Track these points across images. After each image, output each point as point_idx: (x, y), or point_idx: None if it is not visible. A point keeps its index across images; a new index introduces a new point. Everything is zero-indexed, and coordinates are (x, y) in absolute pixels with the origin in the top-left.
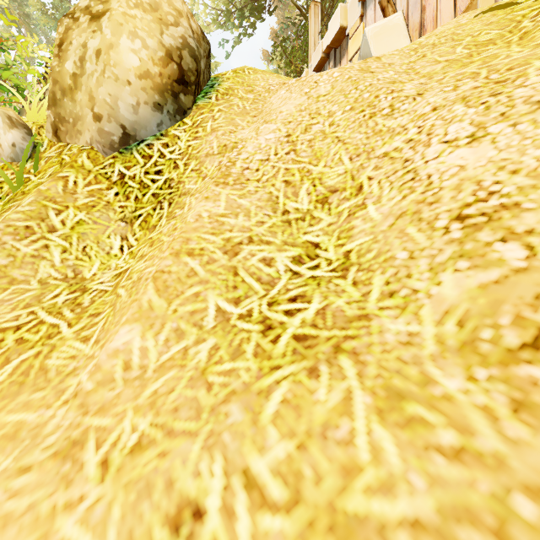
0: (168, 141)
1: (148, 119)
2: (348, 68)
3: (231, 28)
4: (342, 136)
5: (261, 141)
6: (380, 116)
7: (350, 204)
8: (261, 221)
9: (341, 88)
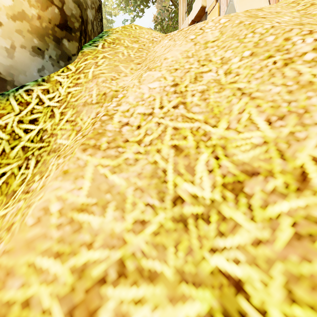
0: (49, 87)
1: (26, 63)
2: (234, 15)
3: (128, 11)
4: (247, 87)
5: (144, 90)
6: (301, 62)
7: (291, 207)
8: (142, 220)
9: (232, 32)
